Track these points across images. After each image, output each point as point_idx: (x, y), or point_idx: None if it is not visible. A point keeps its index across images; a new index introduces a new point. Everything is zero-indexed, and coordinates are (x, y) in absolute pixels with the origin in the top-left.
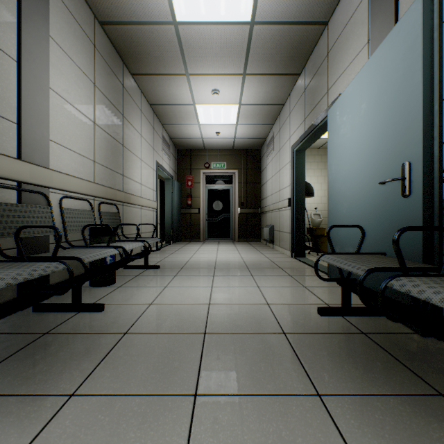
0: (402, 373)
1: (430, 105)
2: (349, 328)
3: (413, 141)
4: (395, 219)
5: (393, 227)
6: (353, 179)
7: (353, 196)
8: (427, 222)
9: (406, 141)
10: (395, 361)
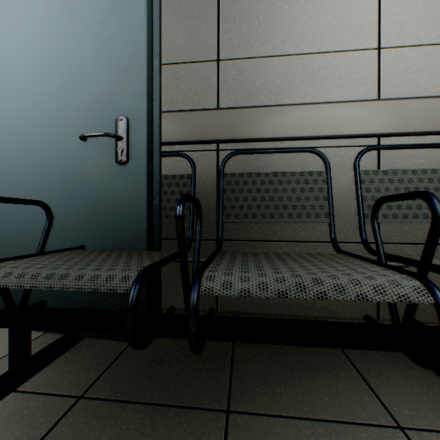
0: (184, 423)
1: (152, 57)
2: (51, 407)
3: (133, 92)
4: (103, 195)
5: (99, 206)
6: (8, 124)
7: (8, 155)
8: (150, 198)
9: (122, 89)
10: (159, 409)
